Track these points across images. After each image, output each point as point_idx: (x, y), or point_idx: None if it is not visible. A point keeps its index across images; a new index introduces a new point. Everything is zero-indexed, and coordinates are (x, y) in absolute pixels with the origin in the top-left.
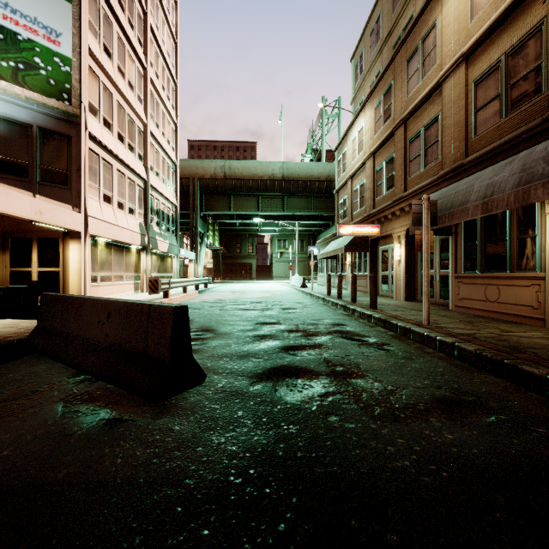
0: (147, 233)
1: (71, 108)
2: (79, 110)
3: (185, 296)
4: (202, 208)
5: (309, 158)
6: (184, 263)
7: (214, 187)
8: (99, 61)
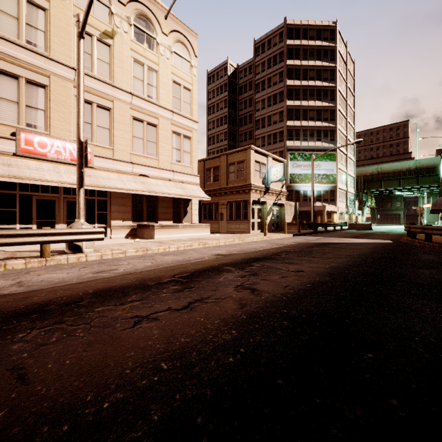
0: (346, 208)
1: (336, 184)
2: (337, 184)
3: None
4: (364, 189)
5: None
6: None
7: (371, 178)
8: (339, 168)
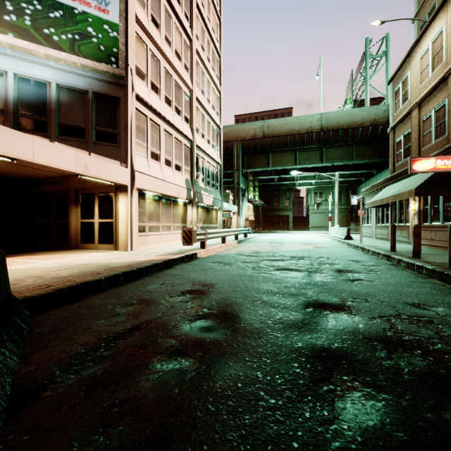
0: (192, 188)
1: (118, 70)
2: (124, 71)
3: (223, 246)
4: (243, 167)
5: (348, 108)
6: (231, 216)
7: (253, 146)
8: (146, 28)
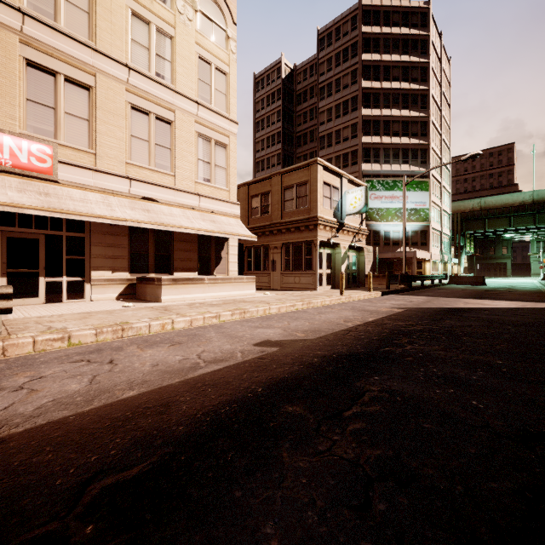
0: (441, 254)
1: (428, 223)
2: (430, 222)
3: None
4: (462, 230)
5: None
6: None
7: (471, 216)
8: (432, 200)
